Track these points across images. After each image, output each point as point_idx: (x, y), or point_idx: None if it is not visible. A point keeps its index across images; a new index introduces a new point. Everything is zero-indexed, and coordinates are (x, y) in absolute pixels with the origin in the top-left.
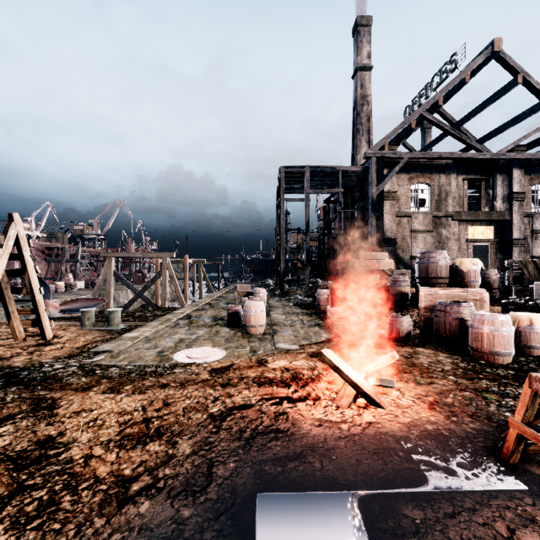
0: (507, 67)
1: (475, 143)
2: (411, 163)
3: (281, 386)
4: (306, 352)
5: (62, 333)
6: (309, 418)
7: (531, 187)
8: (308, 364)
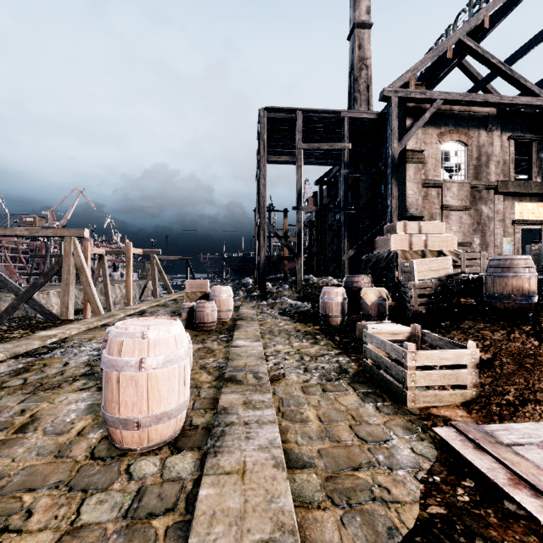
0: None
1: (531, 85)
2: (442, 112)
3: None
4: None
5: None
6: None
7: None
8: None
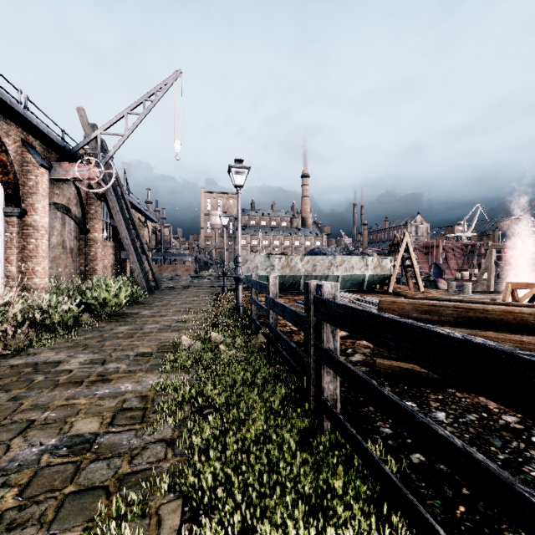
0: None
1: None
2: None
3: None
4: None
5: (433, 293)
6: None
7: None
8: None
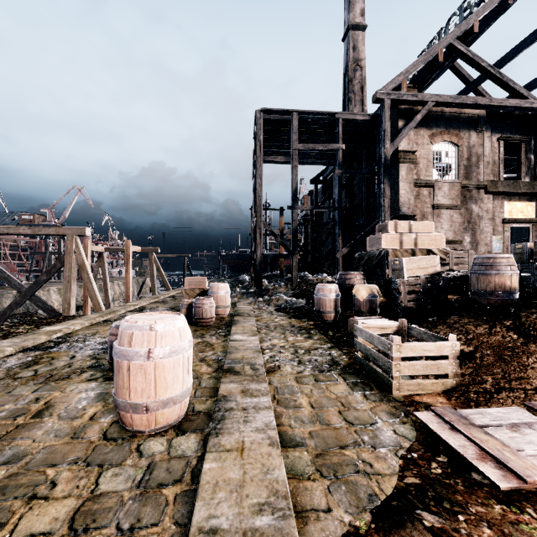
0: None
1: (519, 87)
2: (433, 114)
3: None
4: None
5: None
6: None
7: None
8: None
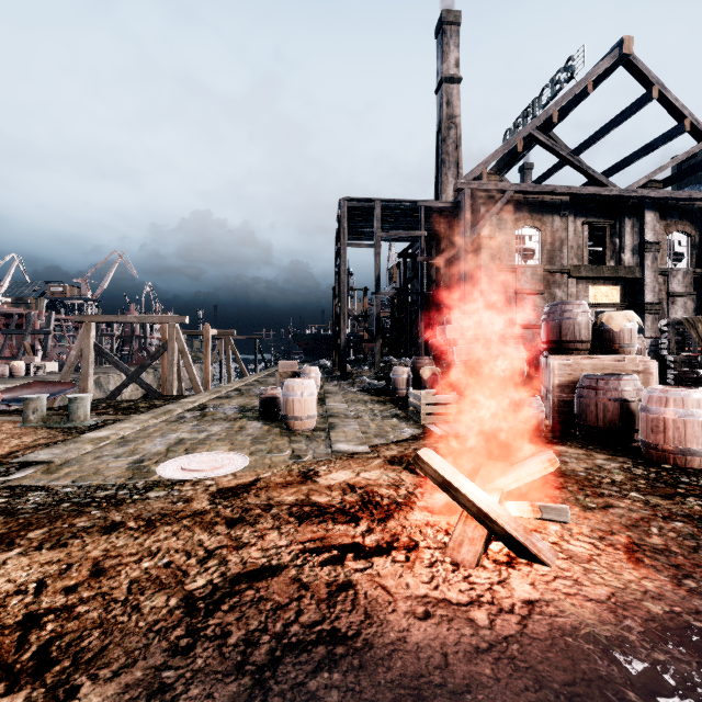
0: (639, 77)
1: (599, 175)
2: (516, 199)
3: (341, 520)
4: (382, 456)
5: None
6: (401, 595)
7: (666, 236)
8: (387, 476)
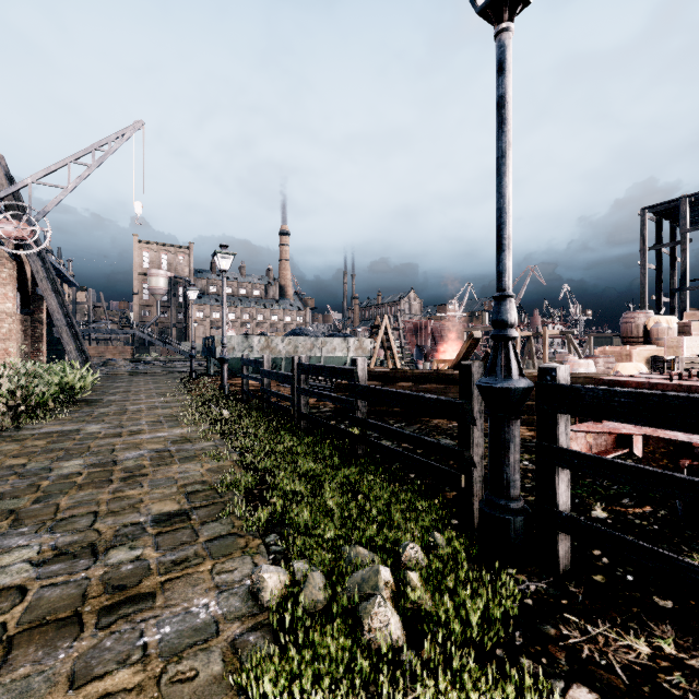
0: None
1: None
2: None
3: None
4: None
5: None
6: None
7: None
8: None
